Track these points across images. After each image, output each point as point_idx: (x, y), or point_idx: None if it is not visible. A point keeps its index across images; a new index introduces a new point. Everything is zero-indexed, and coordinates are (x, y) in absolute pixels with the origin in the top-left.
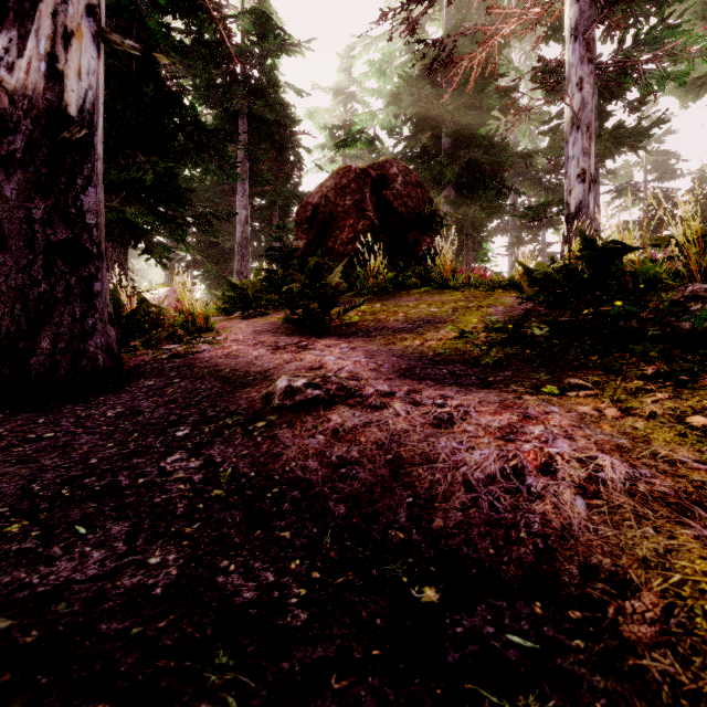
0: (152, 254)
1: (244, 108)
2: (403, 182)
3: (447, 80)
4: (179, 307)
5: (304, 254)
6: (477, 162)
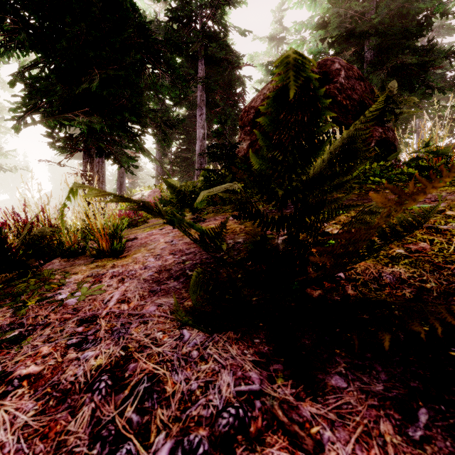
0: (121, 163)
1: (201, 51)
2: (346, 76)
3: (370, 0)
4: (81, 221)
5: (247, 154)
6: (403, 66)
